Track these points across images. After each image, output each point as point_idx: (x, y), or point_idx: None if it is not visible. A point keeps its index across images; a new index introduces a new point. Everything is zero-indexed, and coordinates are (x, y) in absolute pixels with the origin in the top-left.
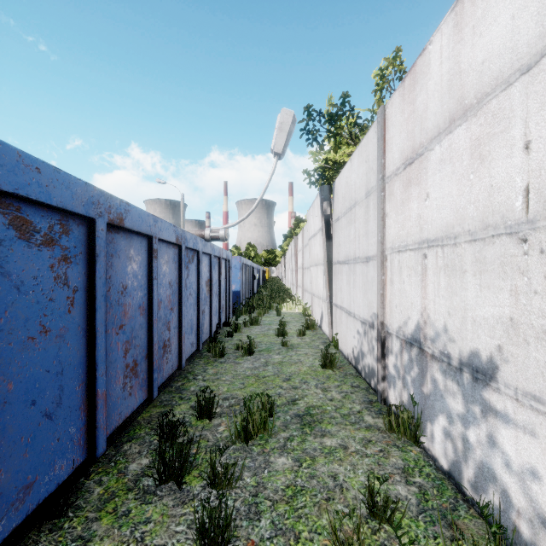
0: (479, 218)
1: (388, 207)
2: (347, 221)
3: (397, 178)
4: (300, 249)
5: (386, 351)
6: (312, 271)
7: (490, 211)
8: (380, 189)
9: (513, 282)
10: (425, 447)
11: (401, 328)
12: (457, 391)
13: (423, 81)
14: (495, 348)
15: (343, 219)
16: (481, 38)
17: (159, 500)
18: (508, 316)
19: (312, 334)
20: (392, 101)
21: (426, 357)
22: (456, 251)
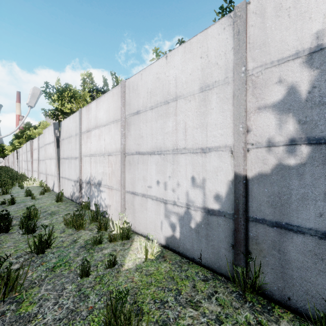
0: (99, 151)
1: (82, 142)
2: (68, 141)
3: (85, 134)
4: (36, 148)
5: (82, 188)
6: (47, 162)
7: (101, 150)
8: (80, 135)
9: (103, 165)
10: (91, 209)
11: (86, 179)
12: (96, 190)
13: (91, 111)
14: (101, 178)
15: (66, 140)
16: (100, 113)
17: (0, 236)
18: (103, 171)
19: (48, 193)
20: (84, 109)
21: (91, 185)
22: (96, 158)
